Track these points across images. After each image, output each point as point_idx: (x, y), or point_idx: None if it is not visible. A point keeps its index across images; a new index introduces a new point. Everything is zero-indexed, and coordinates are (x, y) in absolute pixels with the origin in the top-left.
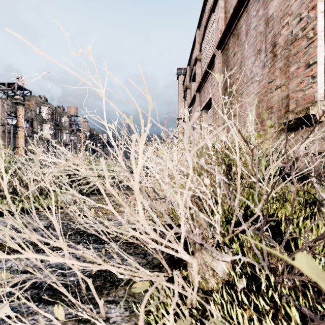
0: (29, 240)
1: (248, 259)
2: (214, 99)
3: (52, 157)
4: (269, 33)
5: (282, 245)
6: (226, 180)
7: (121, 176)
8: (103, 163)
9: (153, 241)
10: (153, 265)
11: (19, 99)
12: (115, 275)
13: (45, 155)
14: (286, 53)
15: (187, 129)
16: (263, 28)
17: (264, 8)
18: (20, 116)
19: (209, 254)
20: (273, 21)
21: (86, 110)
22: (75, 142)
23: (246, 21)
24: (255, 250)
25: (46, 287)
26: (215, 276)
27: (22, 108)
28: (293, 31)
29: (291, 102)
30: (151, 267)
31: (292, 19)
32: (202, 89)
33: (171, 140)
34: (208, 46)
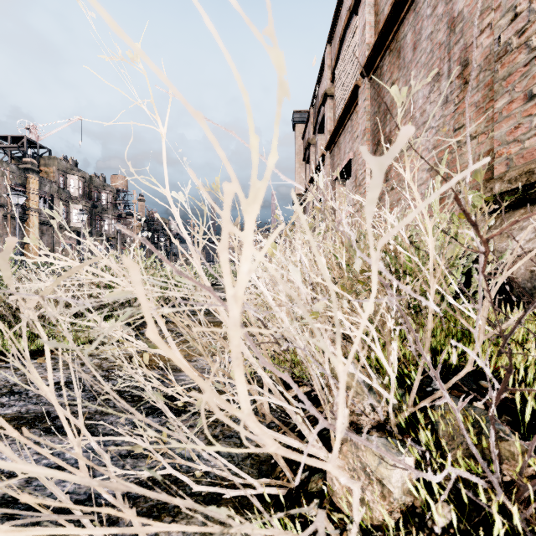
0: (31, 409)
1: (463, 472)
2: (357, 162)
3: (64, 257)
4: (456, 44)
5: (533, 442)
6: (437, 308)
7: (198, 296)
8: (134, 272)
9: (256, 411)
10: (258, 460)
11: (31, 163)
12: (186, 482)
13: (51, 253)
14: (488, 77)
15: (376, 176)
16: (445, 35)
17: (446, 2)
18: (31, 191)
19: (375, 454)
20: (464, 22)
21: (130, 168)
22: (124, 235)
23: (414, 25)
24: (473, 449)
25: (53, 509)
26: (385, 497)
27: (36, 178)
28: (502, 38)
29: (497, 163)
30: (254, 464)
31: (500, 16)
32: (336, 144)
33: (292, 226)
34: (347, 72)
